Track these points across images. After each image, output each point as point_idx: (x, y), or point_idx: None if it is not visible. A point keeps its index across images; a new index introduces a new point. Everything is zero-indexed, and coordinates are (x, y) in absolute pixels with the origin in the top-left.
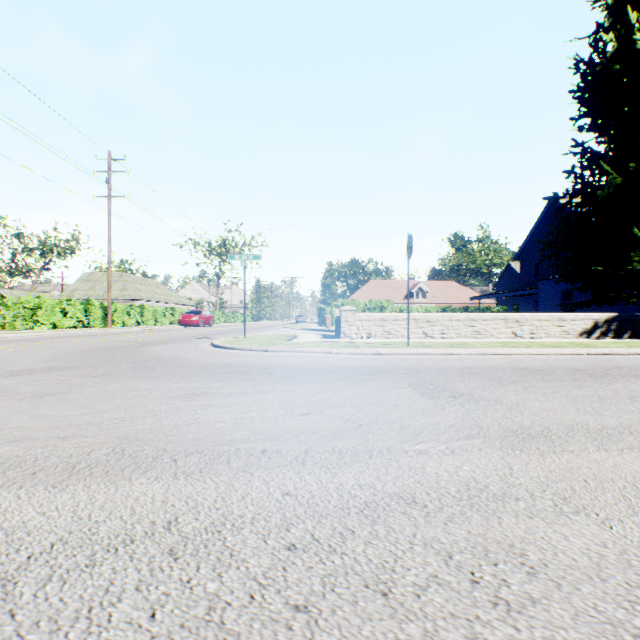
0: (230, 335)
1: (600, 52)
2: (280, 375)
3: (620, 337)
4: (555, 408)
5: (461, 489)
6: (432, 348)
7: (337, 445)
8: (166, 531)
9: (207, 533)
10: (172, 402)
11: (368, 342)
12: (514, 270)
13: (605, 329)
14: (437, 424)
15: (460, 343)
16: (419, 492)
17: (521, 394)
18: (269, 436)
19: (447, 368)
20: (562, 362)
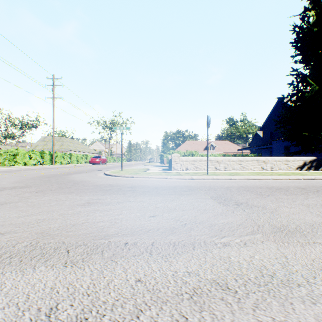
0: (115, 168)
1: (306, 22)
2: (139, 191)
3: (317, 170)
4: (298, 212)
5: (258, 276)
6: (220, 176)
7: (172, 239)
8: (46, 319)
9: (76, 321)
10: (76, 208)
11: (186, 172)
12: (259, 135)
13: (310, 165)
14: (231, 223)
15: (235, 173)
16: (229, 279)
17: (275, 203)
18: (130, 232)
19: (230, 187)
20: (291, 183)
